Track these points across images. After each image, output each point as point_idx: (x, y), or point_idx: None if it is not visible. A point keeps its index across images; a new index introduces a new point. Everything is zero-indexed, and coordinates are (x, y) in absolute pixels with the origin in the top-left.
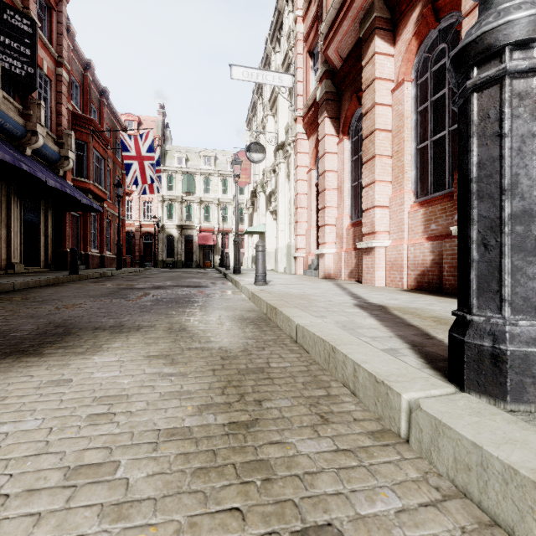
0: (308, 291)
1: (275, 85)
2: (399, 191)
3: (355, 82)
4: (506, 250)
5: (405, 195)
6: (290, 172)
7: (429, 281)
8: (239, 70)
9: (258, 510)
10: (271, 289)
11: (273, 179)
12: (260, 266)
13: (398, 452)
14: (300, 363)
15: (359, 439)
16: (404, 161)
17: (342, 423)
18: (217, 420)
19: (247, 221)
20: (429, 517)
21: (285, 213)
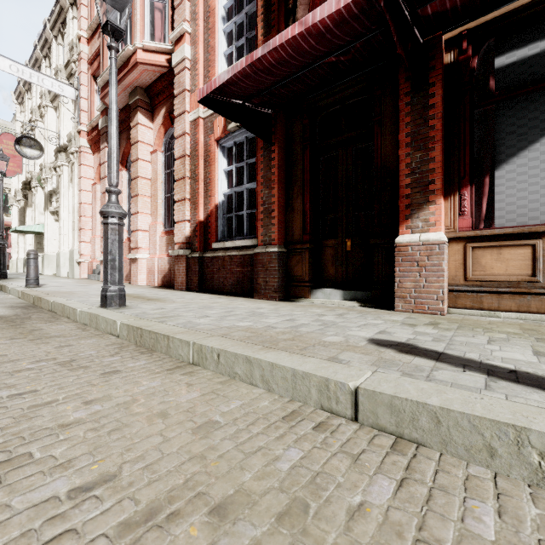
0: (78, 289)
1: (54, 91)
2: (155, 222)
3: (130, 130)
4: (109, 269)
5: (158, 225)
6: (73, 179)
7: (167, 281)
8: (6, 62)
9: (21, 330)
10: (43, 289)
11: (55, 178)
12: (32, 271)
13: (73, 323)
14: (49, 315)
15: (62, 323)
16: (157, 203)
17: (58, 322)
18: (3, 325)
19: (17, 215)
20: (70, 326)
21: (69, 218)
